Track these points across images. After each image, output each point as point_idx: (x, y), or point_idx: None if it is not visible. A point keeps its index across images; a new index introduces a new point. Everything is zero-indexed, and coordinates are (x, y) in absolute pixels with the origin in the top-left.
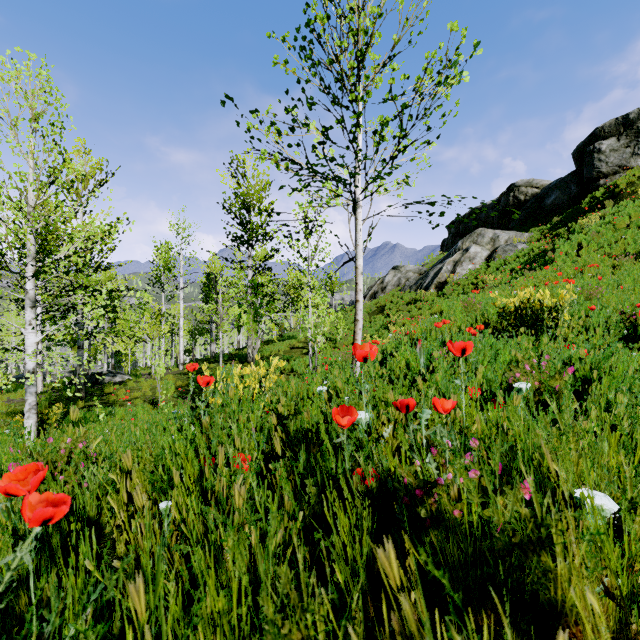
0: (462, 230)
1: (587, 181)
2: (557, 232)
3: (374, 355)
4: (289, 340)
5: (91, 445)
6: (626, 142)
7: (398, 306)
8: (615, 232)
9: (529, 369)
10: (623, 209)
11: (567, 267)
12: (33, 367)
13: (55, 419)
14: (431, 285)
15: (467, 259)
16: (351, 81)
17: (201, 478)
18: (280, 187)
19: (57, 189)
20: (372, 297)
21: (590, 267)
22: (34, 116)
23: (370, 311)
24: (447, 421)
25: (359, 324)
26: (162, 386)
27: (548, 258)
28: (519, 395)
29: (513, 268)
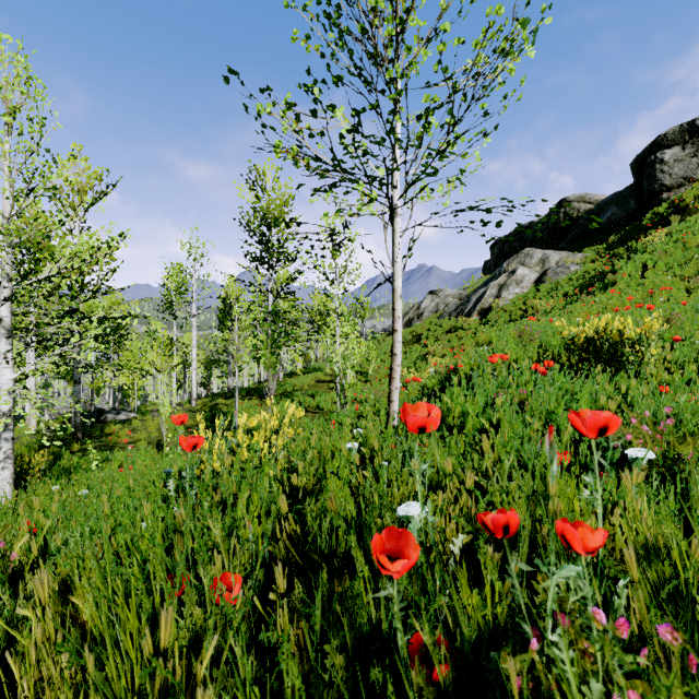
0: (507, 250)
1: (648, 195)
2: (615, 252)
3: (437, 423)
4: (315, 373)
5: (14, 545)
6: (692, 151)
7: (436, 335)
8: (685, 251)
9: (646, 430)
10: (692, 225)
11: (632, 291)
12: (9, 408)
13: (38, 468)
14: (473, 311)
15: (514, 282)
16: (388, 54)
17: (156, 624)
18: (298, 185)
19: (35, 197)
20: (407, 325)
21: (660, 291)
22: (9, 110)
23: (405, 340)
24: (529, 503)
25: (397, 359)
26: (170, 426)
27: (607, 281)
28: (640, 471)
29: (566, 292)
